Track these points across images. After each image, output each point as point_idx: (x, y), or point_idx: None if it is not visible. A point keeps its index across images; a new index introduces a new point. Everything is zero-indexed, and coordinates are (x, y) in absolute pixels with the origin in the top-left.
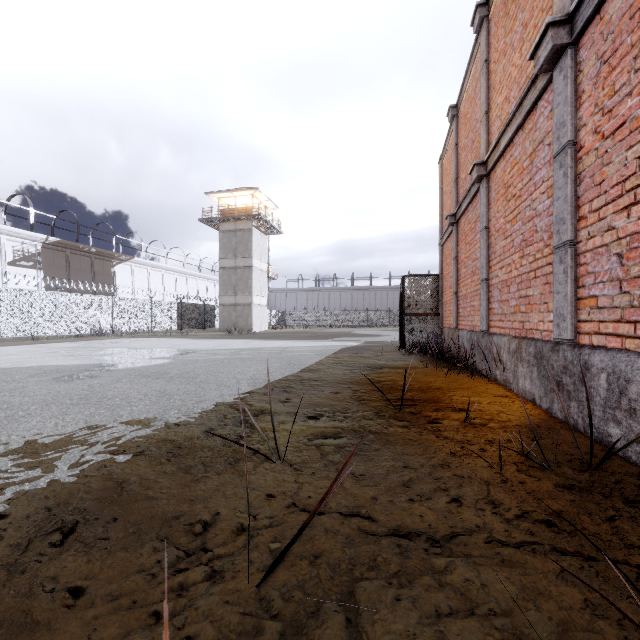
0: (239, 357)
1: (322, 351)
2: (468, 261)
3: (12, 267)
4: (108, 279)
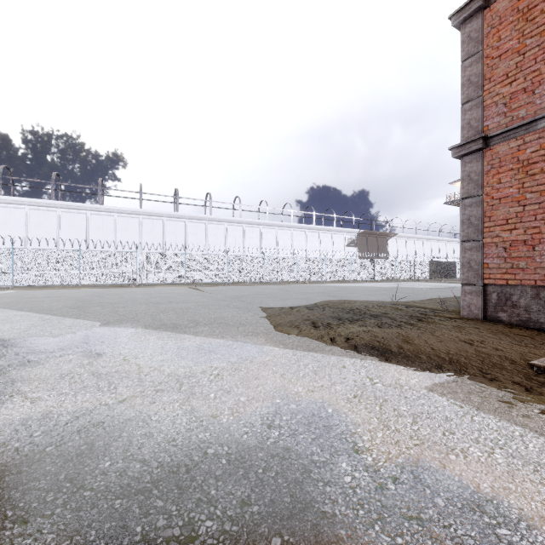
0: None
1: None
2: None
3: (347, 247)
4: (384, 248)
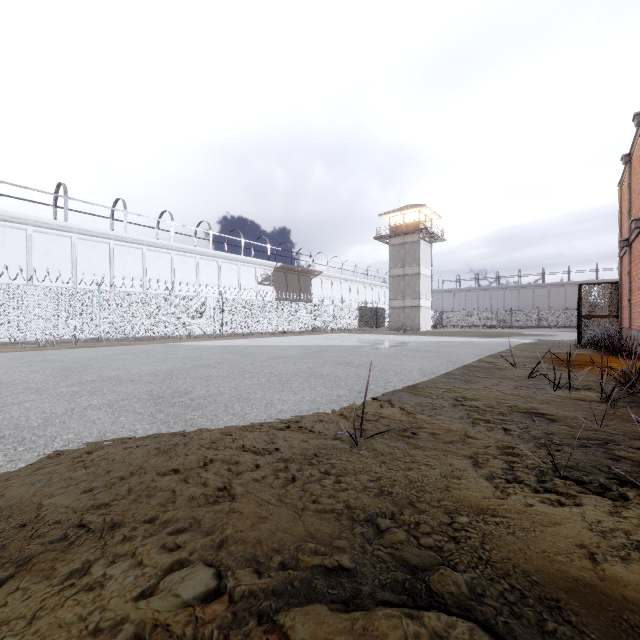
0: (445, 345)
1: (504, 344)
2: (636, 278)
3: (260, 286)
4: (307, 290)
